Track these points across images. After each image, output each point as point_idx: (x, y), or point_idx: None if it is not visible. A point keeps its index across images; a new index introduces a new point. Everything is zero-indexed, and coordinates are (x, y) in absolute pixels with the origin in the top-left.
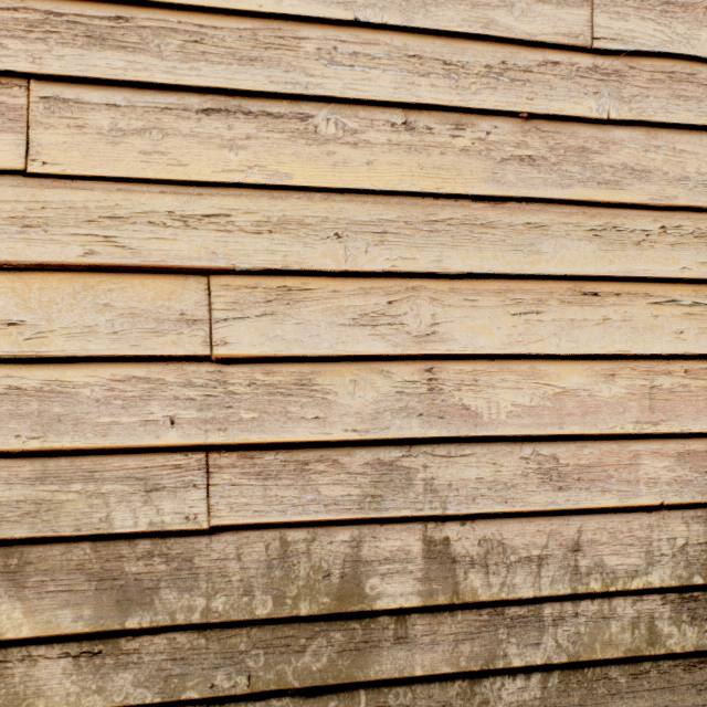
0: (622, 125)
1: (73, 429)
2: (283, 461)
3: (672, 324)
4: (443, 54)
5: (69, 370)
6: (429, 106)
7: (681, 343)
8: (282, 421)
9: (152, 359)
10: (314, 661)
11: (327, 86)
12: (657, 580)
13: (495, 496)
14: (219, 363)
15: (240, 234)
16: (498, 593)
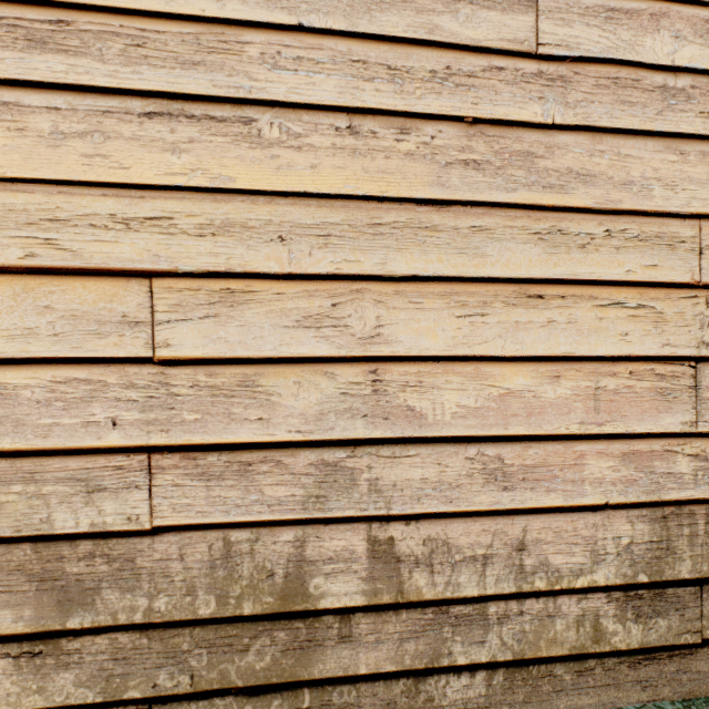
0: (567, 130)
1: (13, 430)
2: (226, 462)
3: (617, 326)
4: (388, 59)
5: (9, 372)
6: (373, 110)
7: (626, 344)
8: (225, 422)
9: (94, 361)
10: (257, 660)
11: (271, 90)
12: (602, 578)
13: (440, 496)
14: (161, 365)
15: (183, 237)
16: (443, 592)
